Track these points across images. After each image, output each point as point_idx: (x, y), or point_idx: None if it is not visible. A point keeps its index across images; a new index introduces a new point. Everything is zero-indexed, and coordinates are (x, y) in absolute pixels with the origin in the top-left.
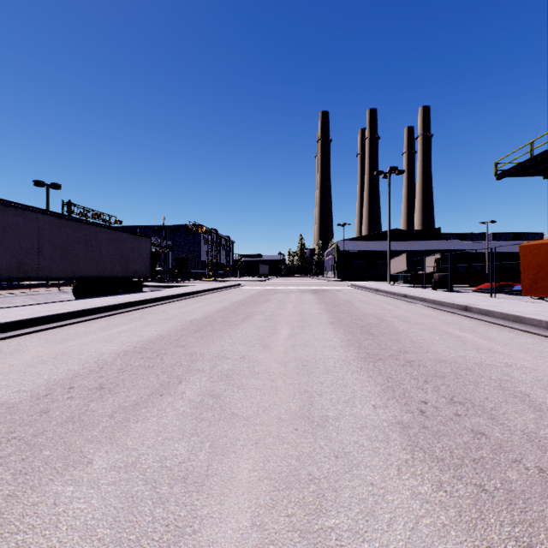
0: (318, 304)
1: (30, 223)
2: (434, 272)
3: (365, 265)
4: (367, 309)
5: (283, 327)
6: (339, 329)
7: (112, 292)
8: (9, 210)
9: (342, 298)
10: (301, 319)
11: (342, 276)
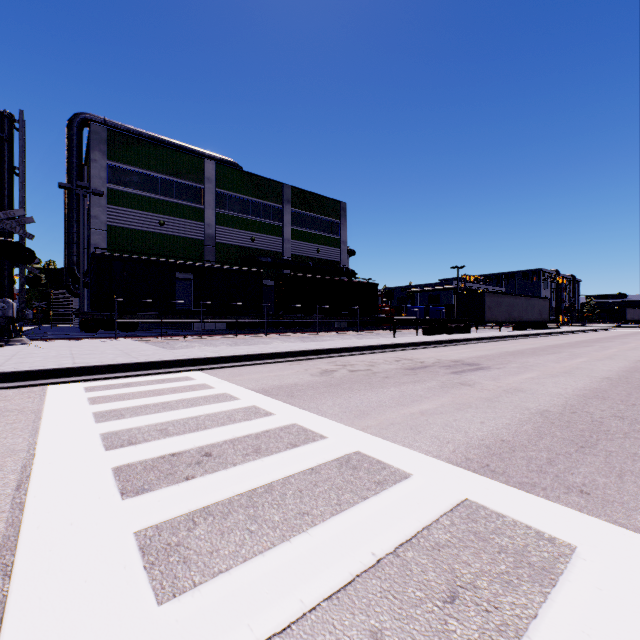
0: None
1: (520, 301)
2: None
3: None
4: None
5: None
6: None
7: (535, 329)
8: (517, 297)
9: None
10: None
11: None
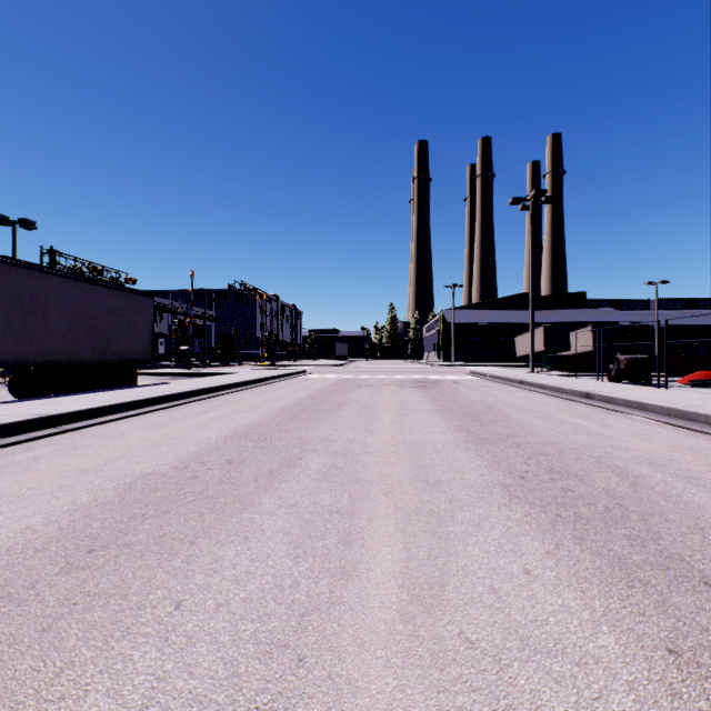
0: (438, 414)
1: None
2: (582, 353)
3: (481, 343)
4: (549, 431)
5: (379, 521)
6: (557, 534)
7: (74, 388)
8: None
9: (474, 399)
10: (421, 474)
11: (451, 358)
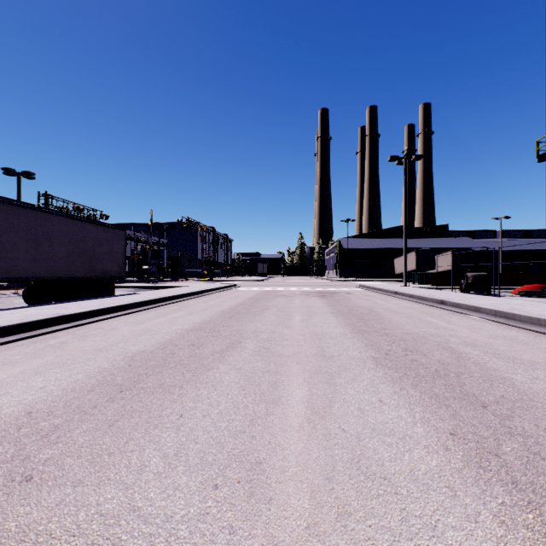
0: (333, 315)
1: None
2: (445, 271)
3: (369, 263)
4: (410, 326)
5: (293, 376)
6: (402, 383)
7: (71, 296)
8: None
9: (361, 304)
10: (321, 351)
11: (346, 275)
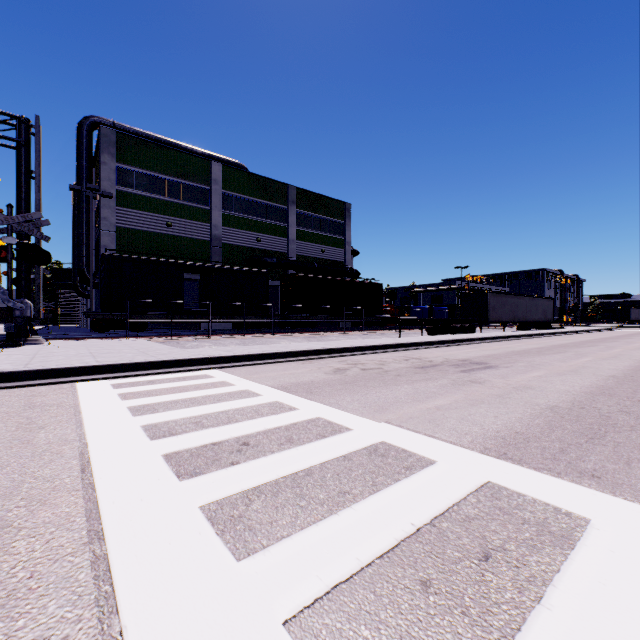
0: None
1: (524, 301)
2: None
3: None
4: None
5: None
6: None
7: (539, 329)
8: (521, 297)
9: None
10: None
11: None
